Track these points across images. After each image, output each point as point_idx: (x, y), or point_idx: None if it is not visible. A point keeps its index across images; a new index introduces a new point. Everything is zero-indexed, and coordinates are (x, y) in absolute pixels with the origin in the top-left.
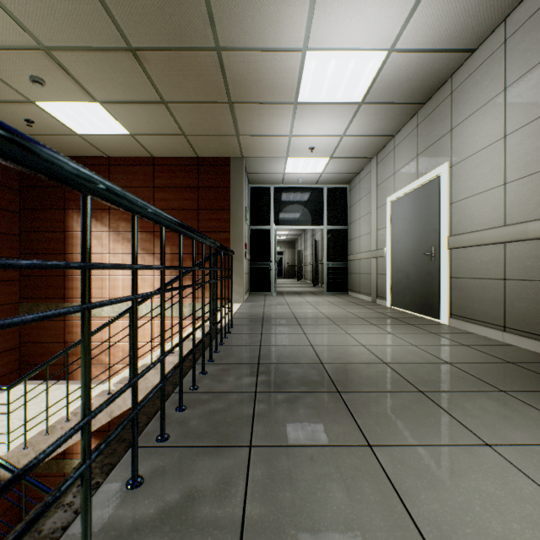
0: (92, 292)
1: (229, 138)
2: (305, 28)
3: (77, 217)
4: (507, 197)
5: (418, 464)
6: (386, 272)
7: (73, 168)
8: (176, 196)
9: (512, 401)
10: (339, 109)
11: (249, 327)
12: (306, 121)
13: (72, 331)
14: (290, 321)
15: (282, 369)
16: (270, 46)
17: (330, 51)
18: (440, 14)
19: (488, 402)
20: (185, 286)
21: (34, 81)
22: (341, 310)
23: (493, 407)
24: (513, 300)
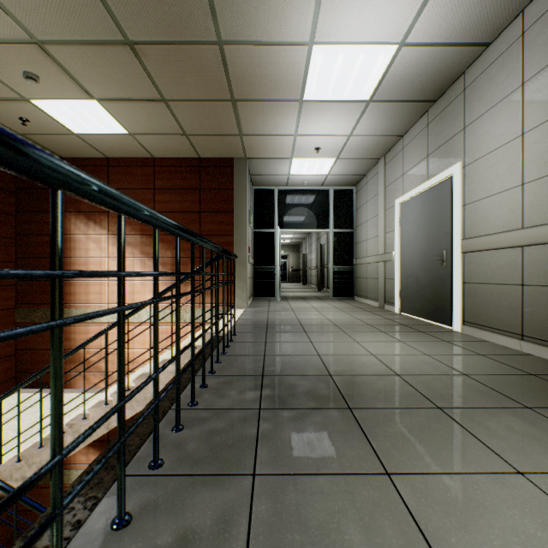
0: (90, 297)
1: (232, 138)
2: (311, 20)
3: (75, 220)
4: (525, 198)
5: (444, 497)
6: (394, 276)
7: (34, 153)
8: (177, 198)
9: (540, 419)
10: (346, 107)
11: (252, 335)
12: (312, 120)
13: (69, 337)
14: (296, 328)
15: (288, 381)
16: (275, 40)
17: (337, 45)
18: (455, 5)
19: (514, 421)
20: (182, 294)
21: (27, 77)
22: (348, 317)
23: (520, 427)
24: (532, 307)
